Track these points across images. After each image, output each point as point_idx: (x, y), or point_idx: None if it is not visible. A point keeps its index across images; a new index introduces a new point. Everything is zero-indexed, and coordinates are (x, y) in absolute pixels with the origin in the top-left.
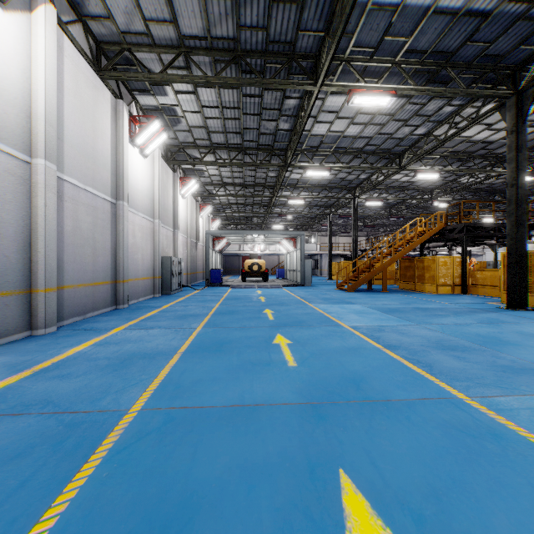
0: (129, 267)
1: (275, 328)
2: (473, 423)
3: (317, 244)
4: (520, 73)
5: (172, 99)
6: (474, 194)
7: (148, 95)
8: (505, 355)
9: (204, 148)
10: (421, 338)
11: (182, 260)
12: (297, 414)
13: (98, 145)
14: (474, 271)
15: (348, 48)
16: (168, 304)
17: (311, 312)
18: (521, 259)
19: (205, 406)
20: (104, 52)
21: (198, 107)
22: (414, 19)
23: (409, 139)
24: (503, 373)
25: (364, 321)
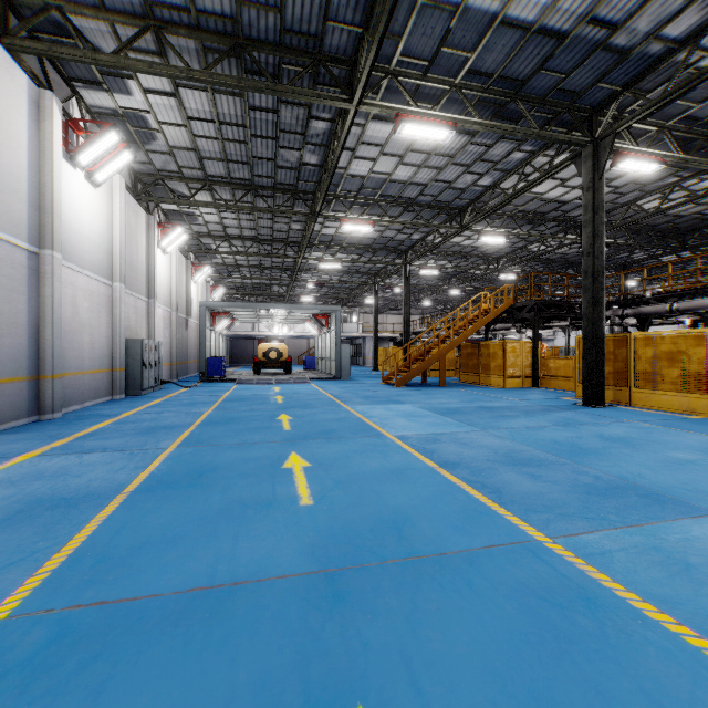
0: (66, 354)
1: (290, 443)
2: (558, 582)
3: (359, 323)
4: (598, 118)
5: (139, 101)
6: (545, 266)
7: (98, 90)
8: (588, 468)
9: (195, 181)
10: (487, 449)
11: (161, 344)
12: (300, 595)
13: (3, 157)
14: (546, 359)
15: (394, 57)
16: (132, 411)
17: (345, 417)
18: (599, 345)
19: (141, 596)
20: (16, 9)
21: (182, 118)
22: (478, 28)
23: (472, 191)
24: (588, 496)
25: (414, 428)
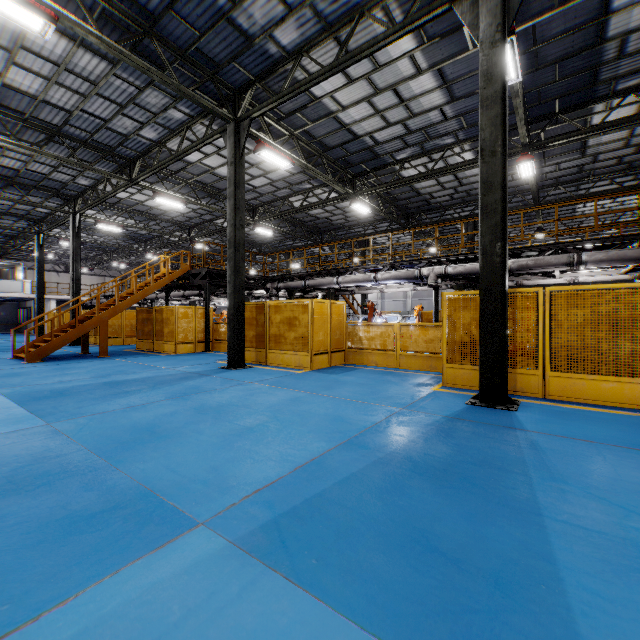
0: None
1: None
2: None
3: (26, 281)
4: (240, 101)
5: None
6: None
7: None
8: (117, 472)
9: None
10: None
11: None
12: None
13: None
14: (218, 325)
15: None
16: None
17: None
18: (240, 311)
19: None
20: None
21: None
22: None
23: (138, 142)
24: (32, 551)
25: None
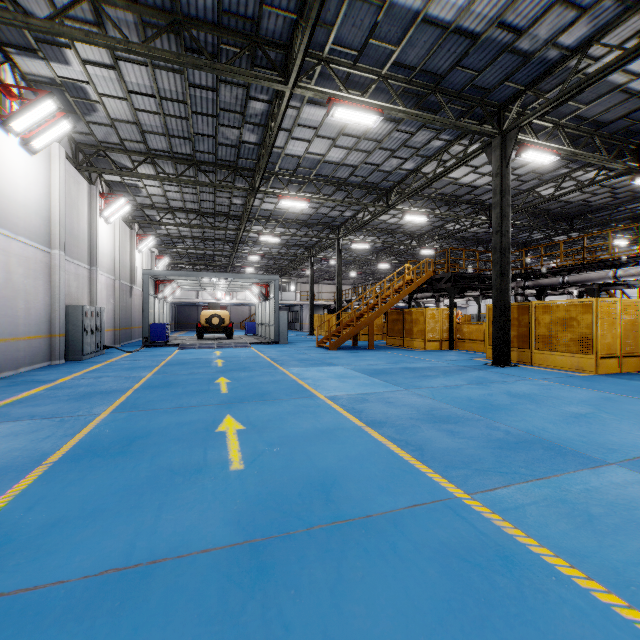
0: None
1: (226, 406)
2: (478, 541)
3: (297, 292)
4: (505, 113)
5: (78, 72)
6: (460, 243)
7: (35, 58)
8: (499, 424)
9: (138, 154)
10: (410, 408)
11: (103, 311)
12: (222, 571)
13: None
14: (461, 325)
15: (327, 45)
16: (70, 376)
17: (281, 379)
18: (505, 312)
19: (45, 584)
20: None
21: (122, 91)
22: (402, 24)
23: (397, 174)
24: (501, 450)
25: (345, 389)
